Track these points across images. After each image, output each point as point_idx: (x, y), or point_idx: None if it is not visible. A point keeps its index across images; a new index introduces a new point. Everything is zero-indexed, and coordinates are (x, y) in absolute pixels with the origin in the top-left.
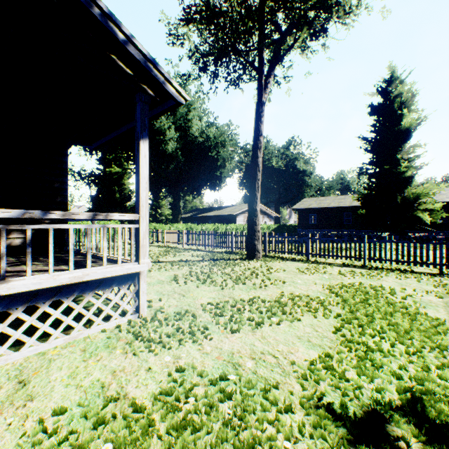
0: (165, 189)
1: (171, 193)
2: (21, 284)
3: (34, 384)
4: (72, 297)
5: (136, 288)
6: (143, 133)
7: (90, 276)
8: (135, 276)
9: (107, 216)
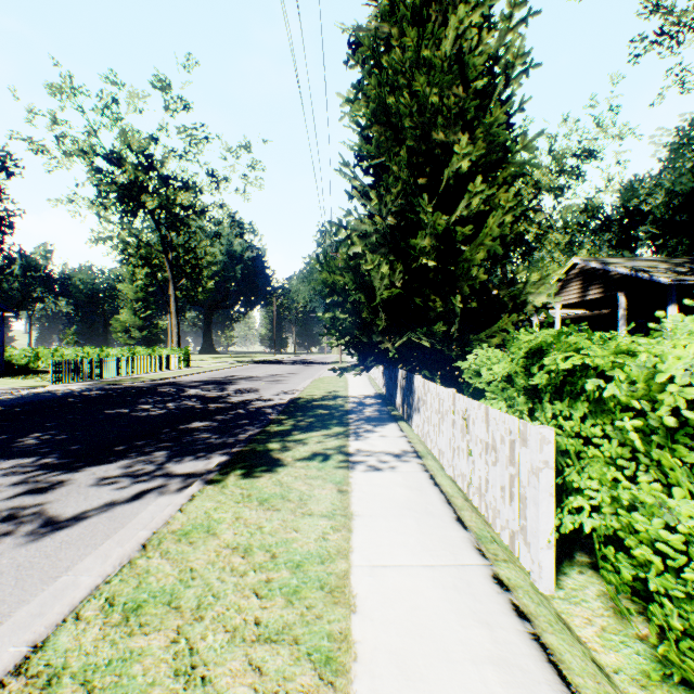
0: None
1: None
2: None
3: None
4: None
5: None
6: (668, 303)
7: None
8: None
9: None
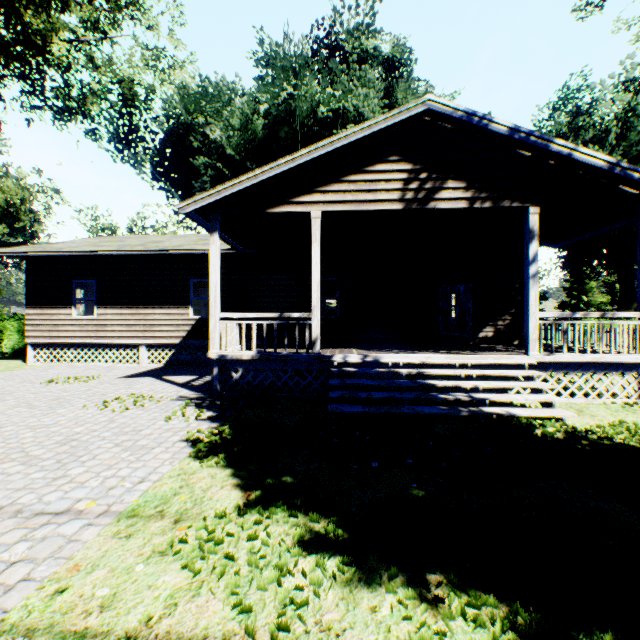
0: (598, 262)
1: (611, 267)
2: (564, 357)
3: (587, 412)
4: (588, 372)
5: (639, 377)
6: None
7: (604, 359)
8: (638, 366)
9: (613, 314)
